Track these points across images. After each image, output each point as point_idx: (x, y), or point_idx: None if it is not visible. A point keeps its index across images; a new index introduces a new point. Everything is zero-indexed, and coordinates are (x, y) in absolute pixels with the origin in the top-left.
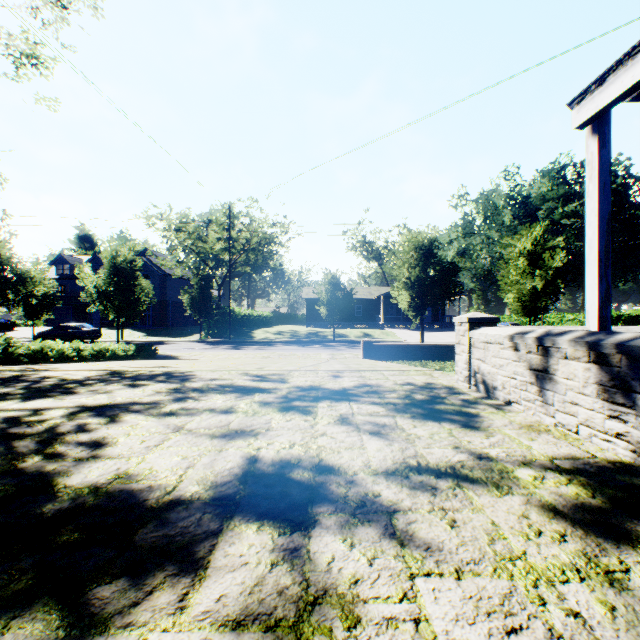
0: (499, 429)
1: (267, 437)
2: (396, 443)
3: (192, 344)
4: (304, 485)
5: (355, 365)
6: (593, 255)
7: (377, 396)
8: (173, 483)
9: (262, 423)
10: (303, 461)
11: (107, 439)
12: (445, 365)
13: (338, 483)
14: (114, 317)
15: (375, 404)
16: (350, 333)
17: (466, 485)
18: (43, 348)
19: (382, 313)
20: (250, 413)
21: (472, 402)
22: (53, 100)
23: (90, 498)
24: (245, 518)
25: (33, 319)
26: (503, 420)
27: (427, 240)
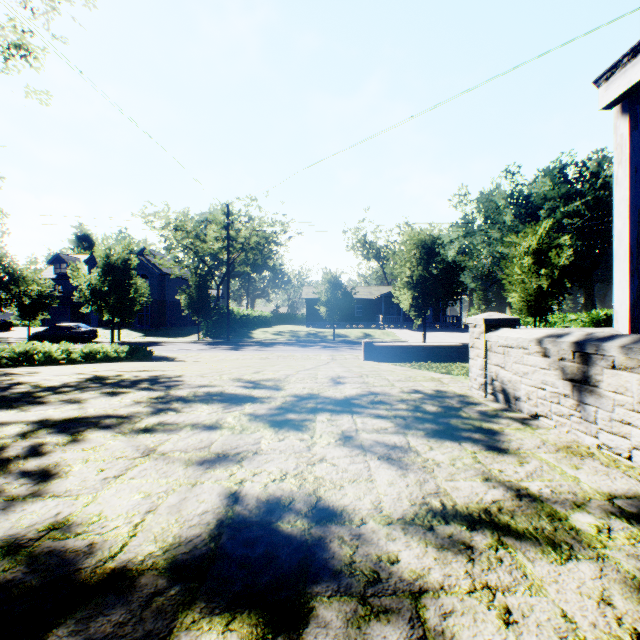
0: (532, 452)
1: (254, 464)
2: (411, 473)
3: (190, 345)
4: (296, 542)
5: (357, 368)
6: (623, 249)
7: (383, 407)
8: (122, 539)
9: (250, 443)
10: (296, 501)
11: (59, 467)
12: (451, 368)
13: (341, 539)
14: (108, 317)
15: (382, 417)
16: (350, 333)
17: (511, 542)
18: (28, 350)
19: (383, 313)
20: (237, 430)
21: (492, 415)
22: (44, 93)
23: (3, 566)
24: (209, 605)
25: (28, 319)
26: (534, 439)
27: (430, 238)
